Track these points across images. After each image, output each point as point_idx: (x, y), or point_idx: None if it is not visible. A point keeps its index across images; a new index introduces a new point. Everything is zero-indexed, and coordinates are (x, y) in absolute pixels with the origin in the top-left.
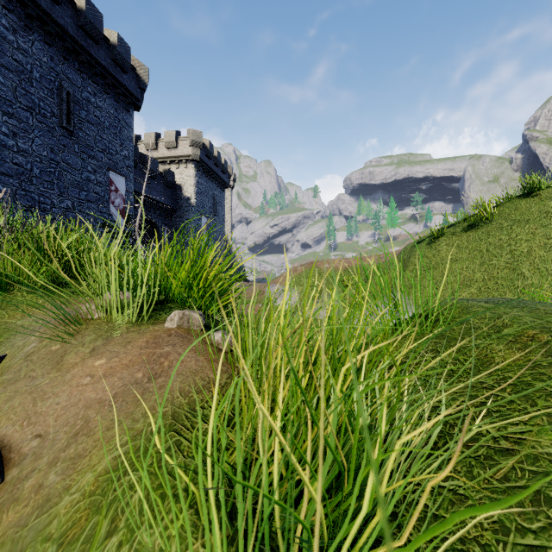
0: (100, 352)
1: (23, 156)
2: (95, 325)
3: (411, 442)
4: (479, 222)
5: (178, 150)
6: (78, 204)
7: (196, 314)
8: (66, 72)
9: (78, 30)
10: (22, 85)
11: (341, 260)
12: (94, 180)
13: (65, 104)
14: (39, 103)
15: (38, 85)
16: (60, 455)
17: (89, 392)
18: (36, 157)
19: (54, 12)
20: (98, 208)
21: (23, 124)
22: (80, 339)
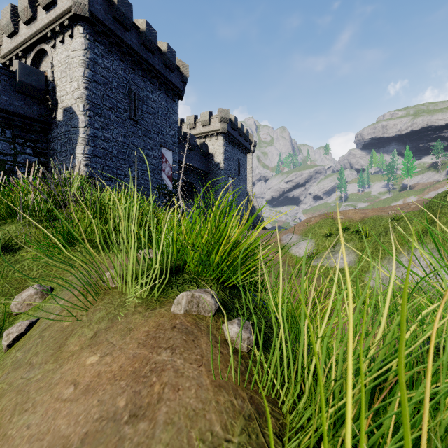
0: (99, 341)
1: (107, 142)
2: (110, 296)
3: None
4: None
5: (211, 126)
6: (141, 174)
7: (207, 296)
8: (134, 79)
9: (140, 47)
10: (107, 93)
11: (356, 211)
12: (151, 155)
13: (132, 102)
14: (116, 104)
15: (116, 91)
16: None
17: (62, 416)
18: (115, 142)
19: (126, 37)
20: (154, 175)
21: (107, 120)
22: (91, 315)
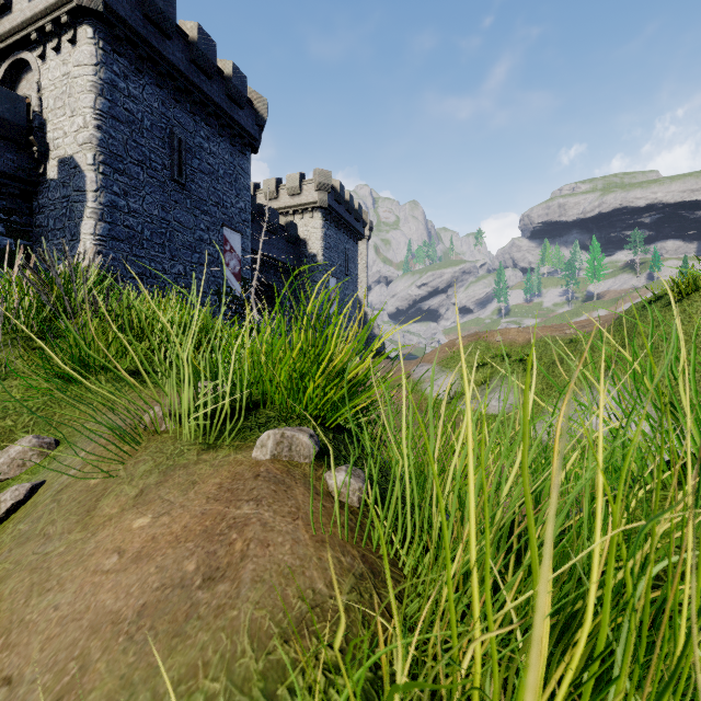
0: (148, 499)
1: (134, 217)
2: (158, 443)
3: None
4: None
5: (303, 197)
6: (190, 269)
7: (303, 435)
8: (178, 117)
9: (190, 66)
10: (133, 137)
11: (520, 331)
12: (207, 240)
13: (176, 154)
14: (150, 156)
15: (149, 135)
16: None
17: (106, 590)
18: (147, 217)
19: (165, 49)
20: (212, 272)
21: (134, 181)
22: (131, 468)
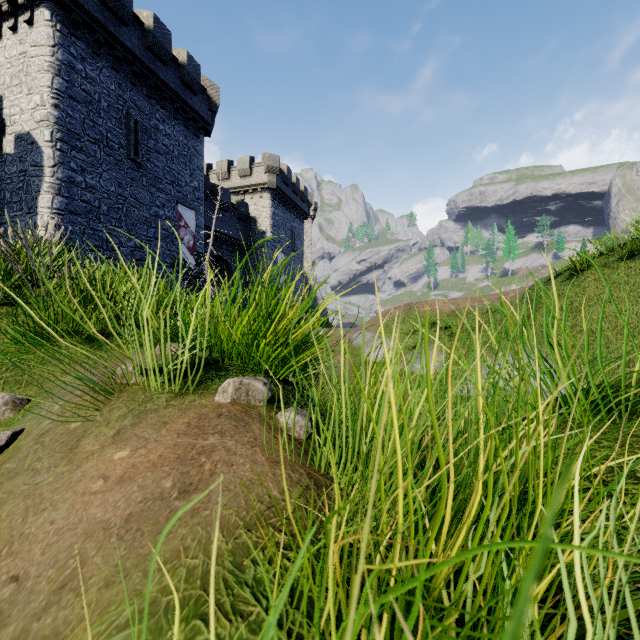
0: (125, 437)
1: (91, 193)
2: (129, 393)
3: None
4: None
5: (253, 178)
6: (146, 243)
7: (258, 383)
8: (134, 99)
9: (146, 52)
10: (90, 117)
11: (445, 302)
12: (162, 216)
13: (132, 134)
14: (107, 135)
15: (106, 116)
16: (32, 627)
17: (95, 506)
18: (104, 193)
19: (122, 35)
20: (167, 246)
21: (91, 158)
22: (107, 414)
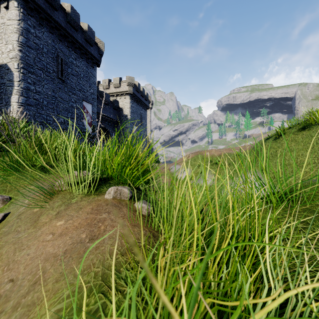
0: (61, 215)
1: (38, 95)
2: (62, 195)
3: (302, 311)
4: (310, 125)
5: (121, 88)
6: (66, 120)
7: (125, 189)
8: (61, 48)
9: (66, 24)
10: (38, 56)
11: (216, 150)
12: (75, 107)
13: (60, 65)
14: (46, 66)
15: (46, 56)
16: (21, 301)
17: (49, 247)
18: (45, 95)
19: (54, 15)
20: (77, 122)
21: (38, 77)
22: (52, 204)
